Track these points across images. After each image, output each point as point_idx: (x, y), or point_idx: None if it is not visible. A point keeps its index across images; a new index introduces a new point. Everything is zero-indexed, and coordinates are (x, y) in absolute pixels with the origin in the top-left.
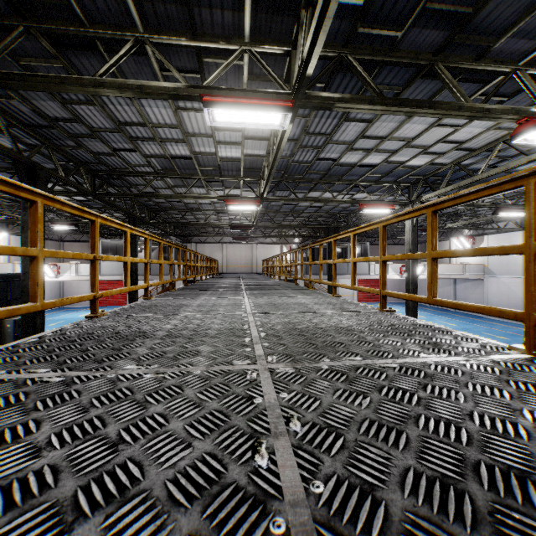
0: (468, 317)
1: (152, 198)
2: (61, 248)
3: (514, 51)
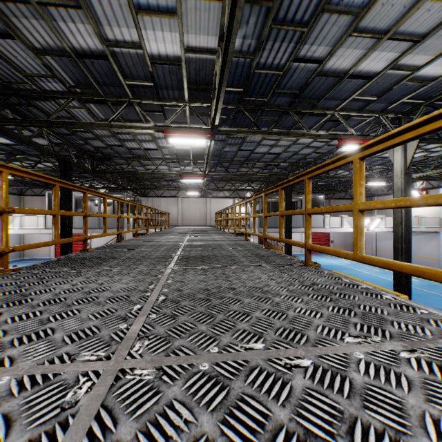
0: None
1: (66, 126)
2: (22, 202)
3: None
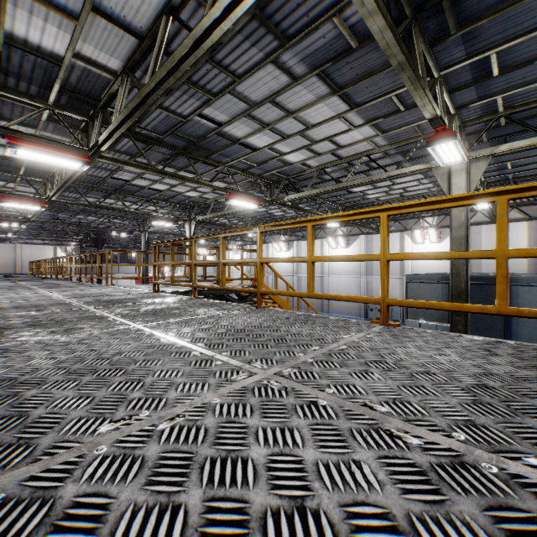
0: None
1: None
2: None
3: (145, 195)
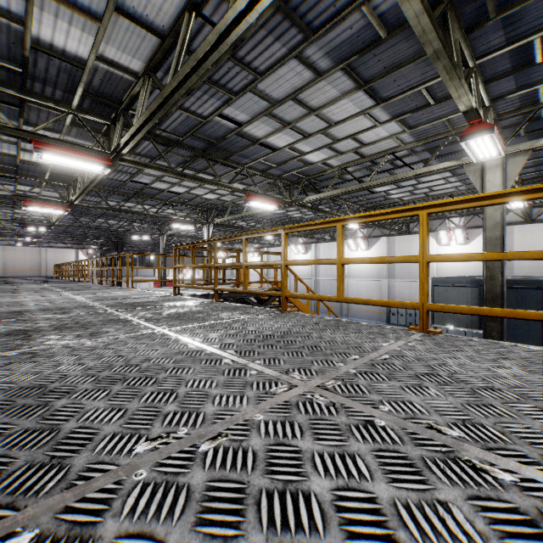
0: None
1: None
2: None
3: (164, 198)
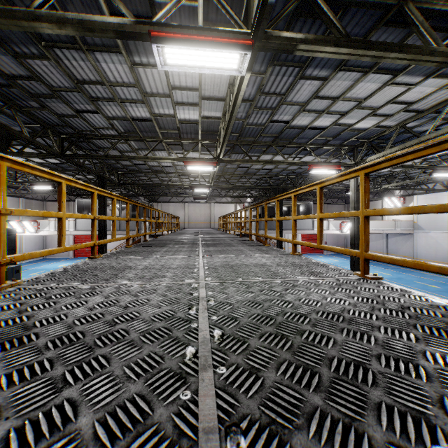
0: (399, 267)
1: (117, 159)
2: (44, 206)
3: None
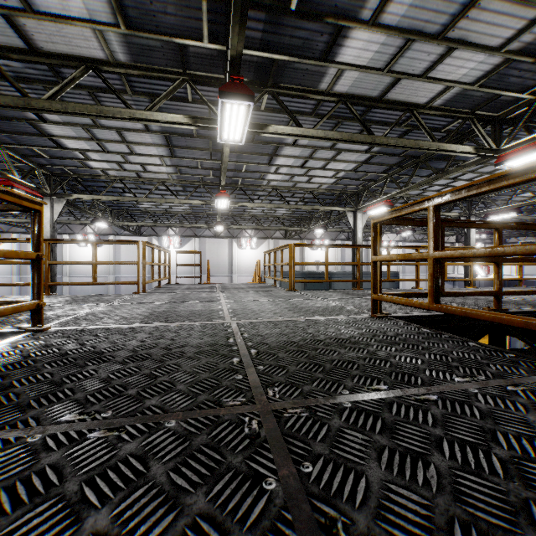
0: None
1: None
2: None
3: (4, 139)
